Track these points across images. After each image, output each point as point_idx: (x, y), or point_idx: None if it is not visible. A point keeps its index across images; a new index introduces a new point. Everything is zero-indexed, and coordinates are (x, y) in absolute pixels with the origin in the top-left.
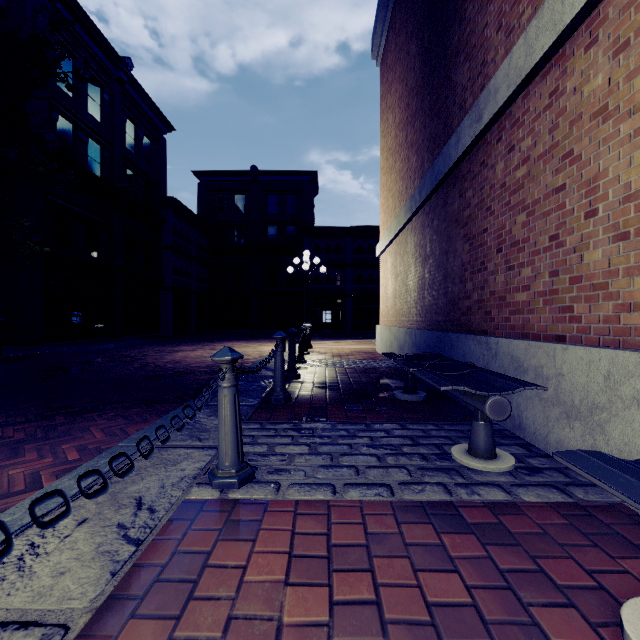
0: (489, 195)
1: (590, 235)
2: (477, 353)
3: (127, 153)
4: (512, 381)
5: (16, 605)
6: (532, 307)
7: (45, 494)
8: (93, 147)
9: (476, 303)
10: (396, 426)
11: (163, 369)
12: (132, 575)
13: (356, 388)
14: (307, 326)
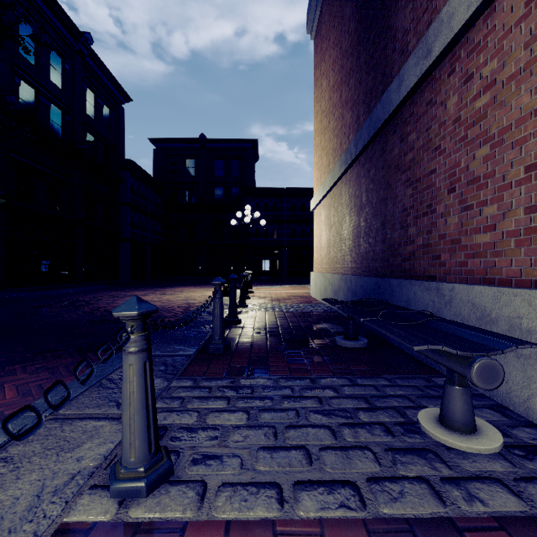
0: (438, 134)
1: None
2: (425, 299)
3: (88, 119)
4: (492, 336)
5: None
6: (499, 249)
7: None
8: (55, 112)
9: (421, 248)
10: (345, 381)
11: (111, 313)
12: None
13: (296, 333)
14: (248, 273)
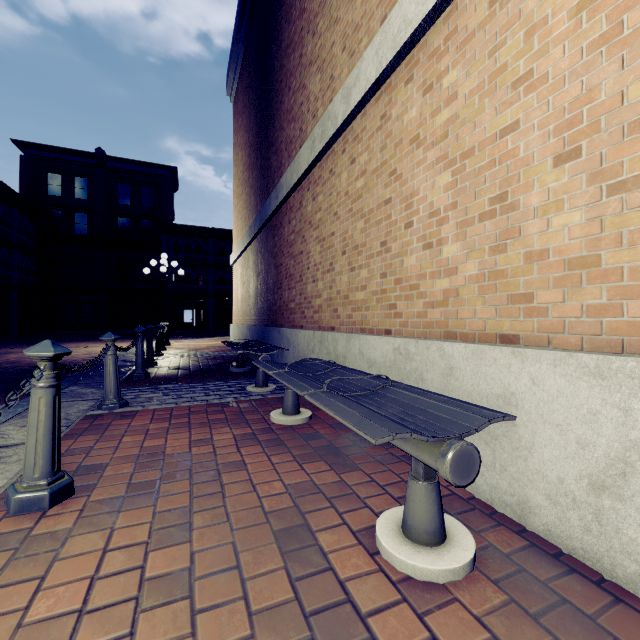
0: (283, 244)
1: (308, 278)
2: (277, 338)
3: None
4: (277, 348)
5: (16, 442)
6: (295, 311)
7: (75, 365)
8: None
9: (279, 308)
10: (222, 382)
11: (1, 368)
12: (70, 433)
13: (203, 368)
14: (165, 325)
